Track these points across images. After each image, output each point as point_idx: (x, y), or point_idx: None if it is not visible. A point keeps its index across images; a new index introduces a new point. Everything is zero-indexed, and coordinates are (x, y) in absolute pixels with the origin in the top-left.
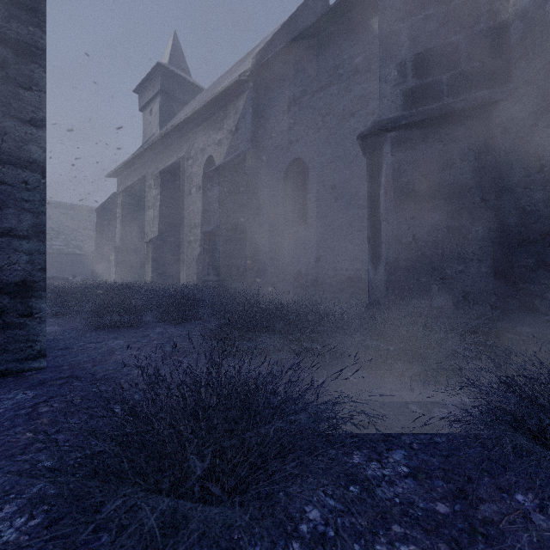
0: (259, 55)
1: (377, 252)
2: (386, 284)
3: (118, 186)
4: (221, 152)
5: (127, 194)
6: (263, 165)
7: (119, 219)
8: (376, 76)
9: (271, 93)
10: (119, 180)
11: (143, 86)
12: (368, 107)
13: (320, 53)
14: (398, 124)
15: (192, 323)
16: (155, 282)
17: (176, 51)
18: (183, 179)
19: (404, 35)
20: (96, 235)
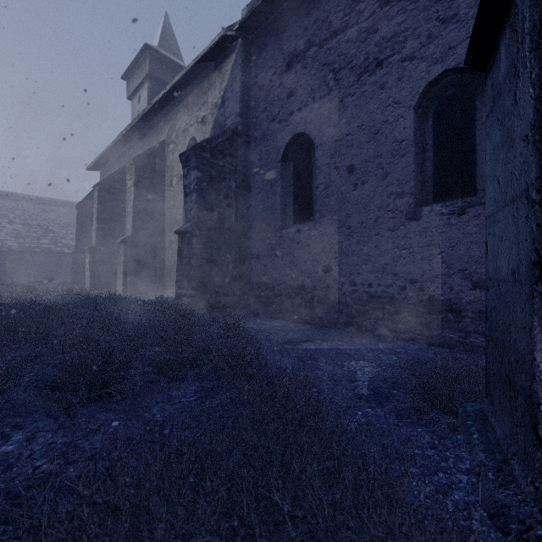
0: (250, 6)
1: None
2: None
3: (100, 179)
4: (205, 132)
5: (104, 187)
6: (256, 145)
7: (95, 216)
8: (417, 1)
9: (265, 51)
10: (101, 172)
11: (131, 72)
12: (403, 50)
13: None
14: None
15: (107, 406)
16: (128, 291)
17: (167, 33)
18: (163, 167)
19: None
20: (77, 234)
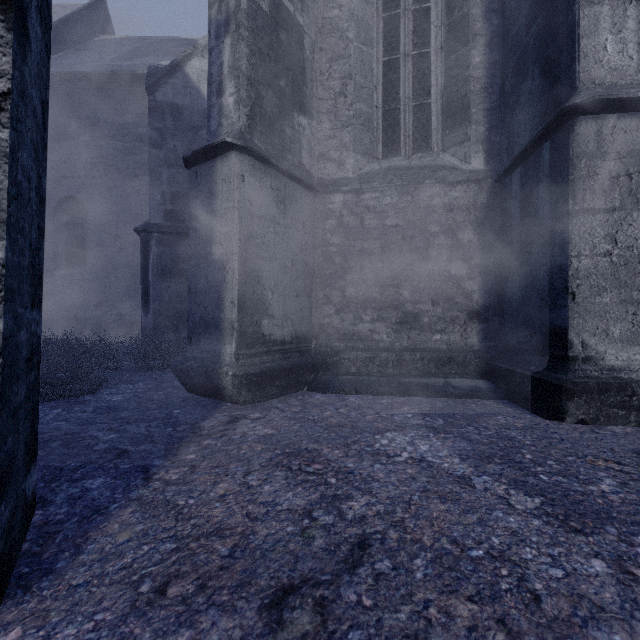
0: None
1: (148, 305)
2: (153, 325)
3: None
4: None
5: None
6: None
7: None
8: None
9: None
10: None
11: None
12: None
13: (103, 102)
14: (160, 230)
15: None
16: None
17: None
18: None
19: (165, 176)
20: None
